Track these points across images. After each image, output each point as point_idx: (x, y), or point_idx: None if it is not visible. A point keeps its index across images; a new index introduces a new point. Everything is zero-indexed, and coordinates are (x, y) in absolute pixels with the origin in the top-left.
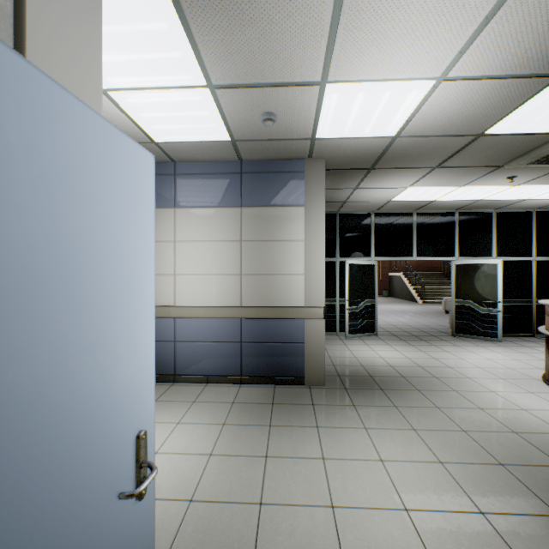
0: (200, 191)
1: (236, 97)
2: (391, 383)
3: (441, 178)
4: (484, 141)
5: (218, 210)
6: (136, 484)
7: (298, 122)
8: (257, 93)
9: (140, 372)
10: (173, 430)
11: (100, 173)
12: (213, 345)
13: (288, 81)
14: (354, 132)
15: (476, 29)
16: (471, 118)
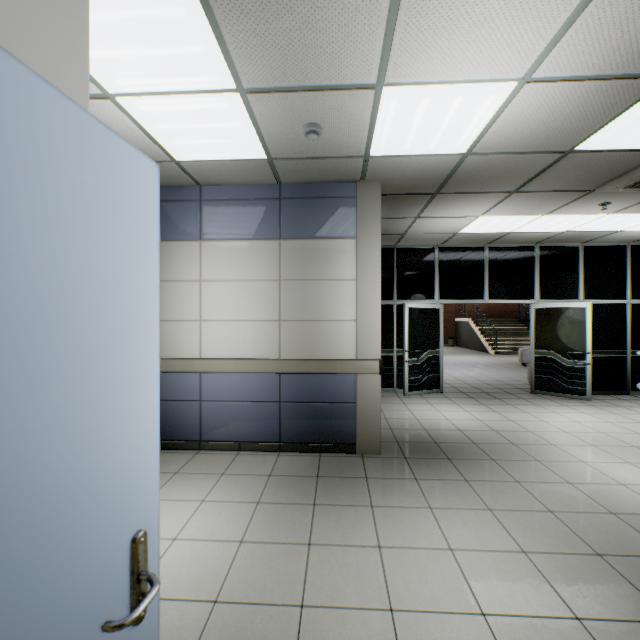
0: (230, 221)
1: (272, 104)
2: (460, 450)
3: (519, 205)
4: (573, 159)
5: (252, 243)
6: (132, 604)
7: (349, 135)
8: (298, 98)
9: (137, 453)
10: (196, 510)
11: (75, 183)
12: (246, 405)
13: (336, 83)
14: (416, 148)
15: (570, 15)
16: (559, 131)
